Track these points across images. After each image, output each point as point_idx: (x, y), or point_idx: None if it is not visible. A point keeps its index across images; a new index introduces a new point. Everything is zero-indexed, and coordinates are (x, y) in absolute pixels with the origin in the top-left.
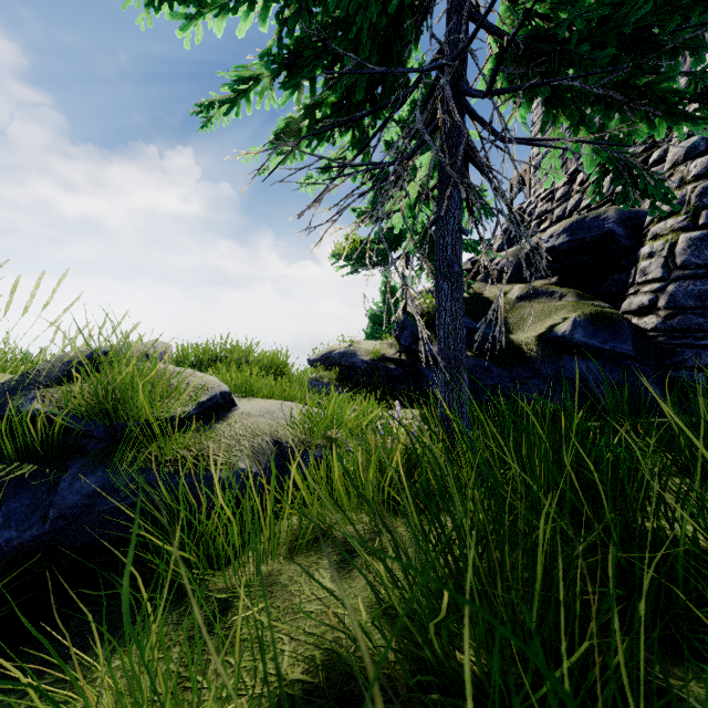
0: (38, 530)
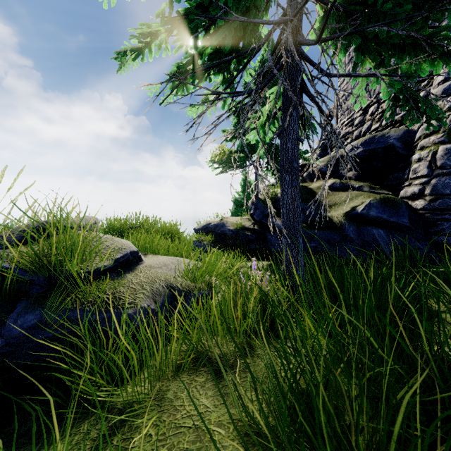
0: None
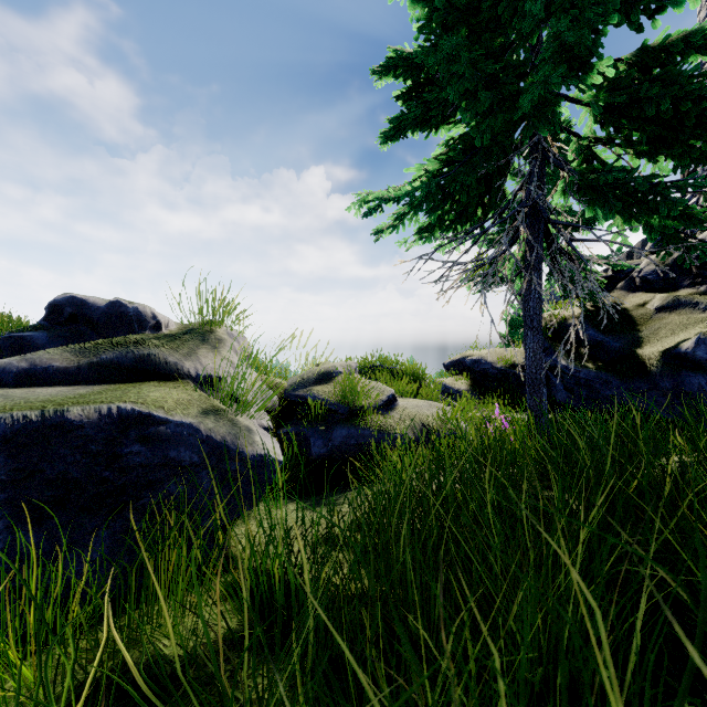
0: (326, 449)
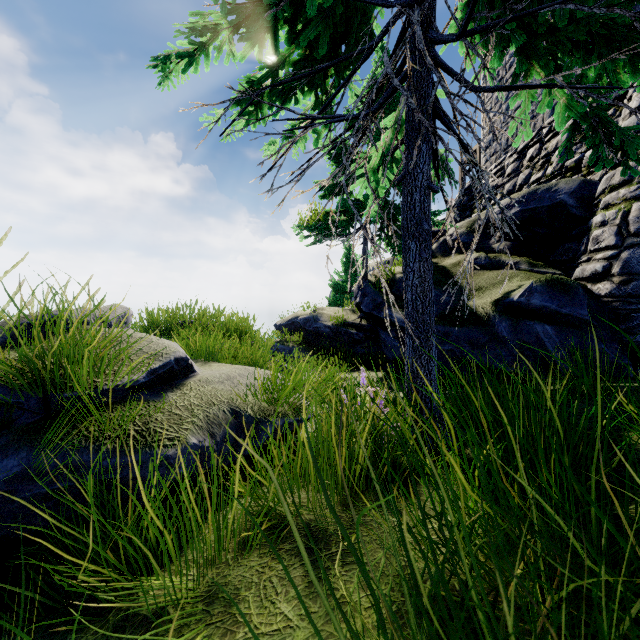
0: None
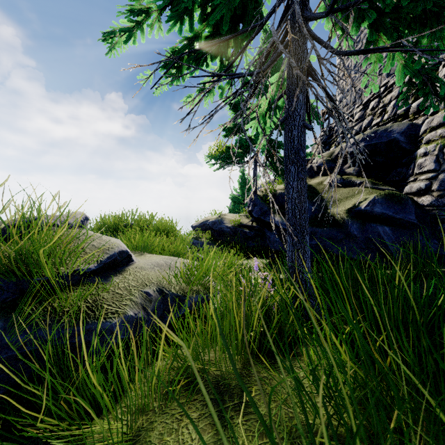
0: None
